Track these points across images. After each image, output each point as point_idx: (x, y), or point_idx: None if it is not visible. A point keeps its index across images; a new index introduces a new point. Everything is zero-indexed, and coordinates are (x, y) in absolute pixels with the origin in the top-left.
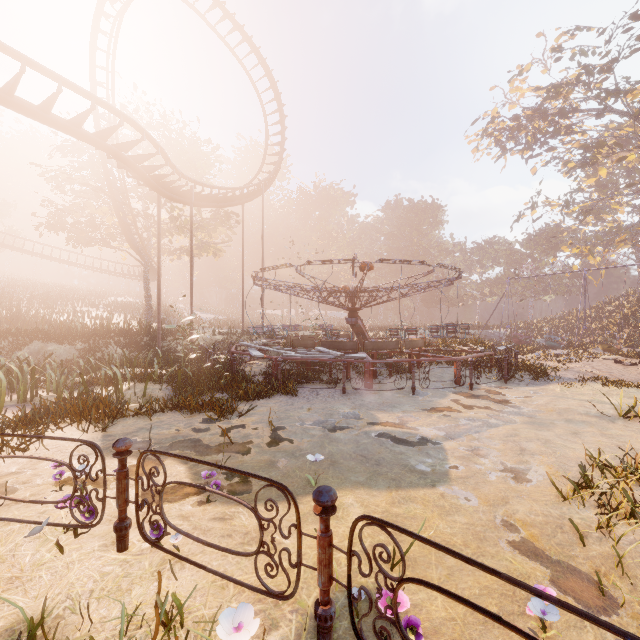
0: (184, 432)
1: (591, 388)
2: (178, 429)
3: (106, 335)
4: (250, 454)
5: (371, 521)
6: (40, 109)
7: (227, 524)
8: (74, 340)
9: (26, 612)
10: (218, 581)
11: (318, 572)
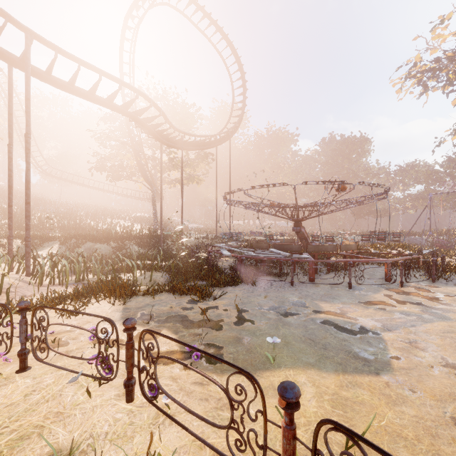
0: (175, 309)
1: None
2: (171, 306)
3: (129, 238)
4: (222, 330)
5: (338, 428)
6: (89, 93)
7: (204, 389)
8: (110, 241)
9: (63, 443)
10: (197, 441)
11: None
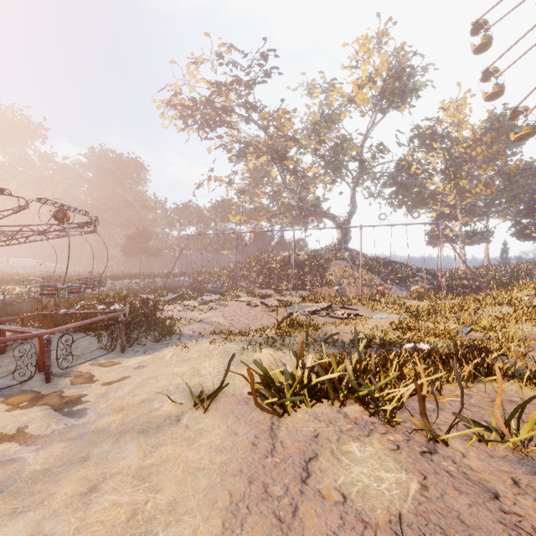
0: None
1: (200, 348)
2: None
3: None
4: None
5: None
6: None
7: None
8: None
9: None
10: None
11: None
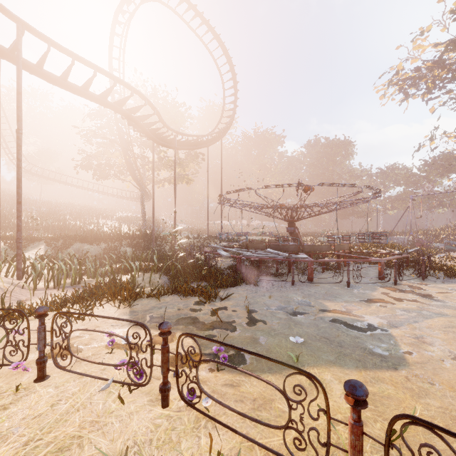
0: (184, 311)
1: None
2: (179, 308)
3: (119, 239)
4: (236, 331)
5: (416, 422)
6: (82, 88)
7: (237, 390)
8: (100, 242)
9: (108, 452)
10: (245, 442)
11: (351, 455)
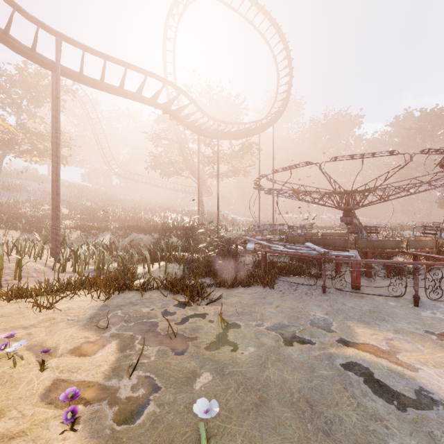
0: (154, 312)
1: None
2: (153, 308)
3: (170, 230)
4: (182, 355)
5: None
6: (119, 88)
7: None
8: (152, 232)
9: None
10: None
11: None
